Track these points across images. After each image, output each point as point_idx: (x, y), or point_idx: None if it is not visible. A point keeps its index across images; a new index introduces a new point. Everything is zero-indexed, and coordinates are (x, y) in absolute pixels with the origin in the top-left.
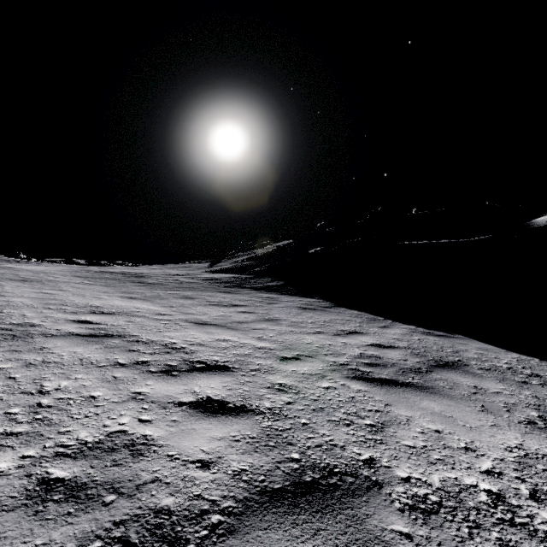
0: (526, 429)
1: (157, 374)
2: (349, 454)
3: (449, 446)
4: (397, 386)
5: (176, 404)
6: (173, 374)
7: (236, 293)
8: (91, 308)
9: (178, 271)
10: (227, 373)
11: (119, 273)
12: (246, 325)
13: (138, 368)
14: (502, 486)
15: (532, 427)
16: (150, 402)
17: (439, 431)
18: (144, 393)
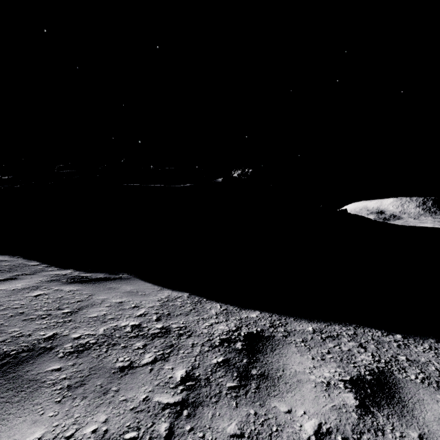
0: None
1: None
2: None
3: None
4: None
5: None
6: None
7: None
8: None
9: None
10: None
11: None
12: None
13: None
14: None
15: None
16: None
17: None
18: None
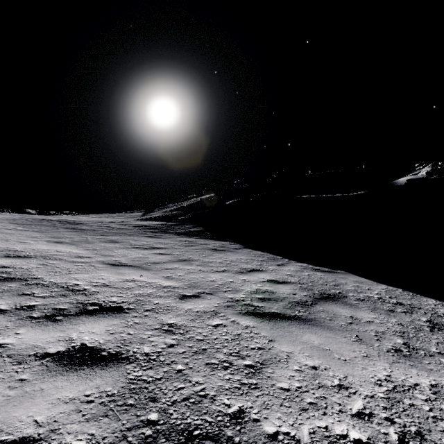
0: (394, 358)
1: (37, 320)
2: (217, 407)
3: (324, 385)
4: (283, 320)
5: (38, 357)
6: (55, 319)
7: (159, 237)
8: (8, 252)
9: (114, 219)
10: (119, 314)
11: (57, 221)
12: (160, 265)
13: (17, 314)
14: (373, 433)
15: (399, 355)
16: (6, 357)
17: (316, 367)
18: (6, 345)
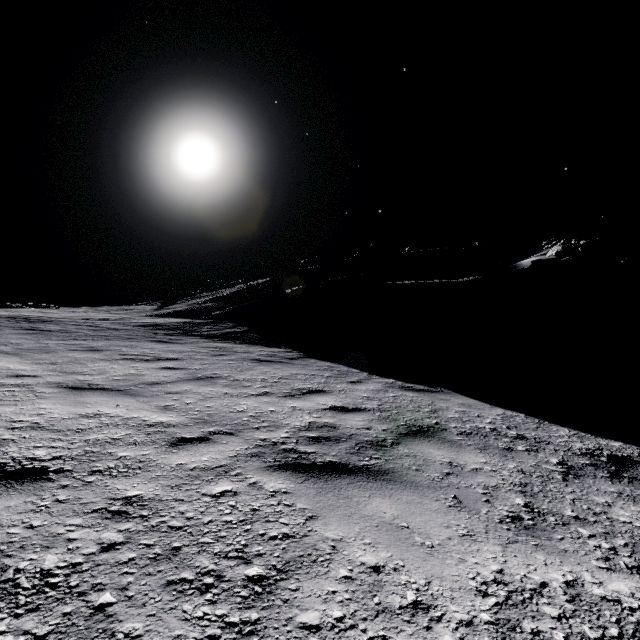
0: (510, 534)
1: None
2: None
3: (387, 607)
4: (342, 475)
5: None
6: None
7: (175, 343)
8: None
9: (109, 315)
10: (31, 485)
11: (7, 317)
12: (159, 387)
13: None
14: None
15: (518, 528)
16: None
17: (380, 567)
18: None
